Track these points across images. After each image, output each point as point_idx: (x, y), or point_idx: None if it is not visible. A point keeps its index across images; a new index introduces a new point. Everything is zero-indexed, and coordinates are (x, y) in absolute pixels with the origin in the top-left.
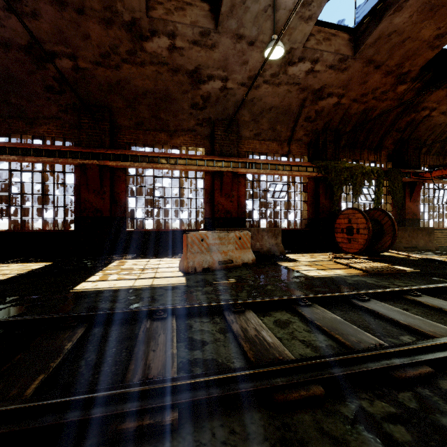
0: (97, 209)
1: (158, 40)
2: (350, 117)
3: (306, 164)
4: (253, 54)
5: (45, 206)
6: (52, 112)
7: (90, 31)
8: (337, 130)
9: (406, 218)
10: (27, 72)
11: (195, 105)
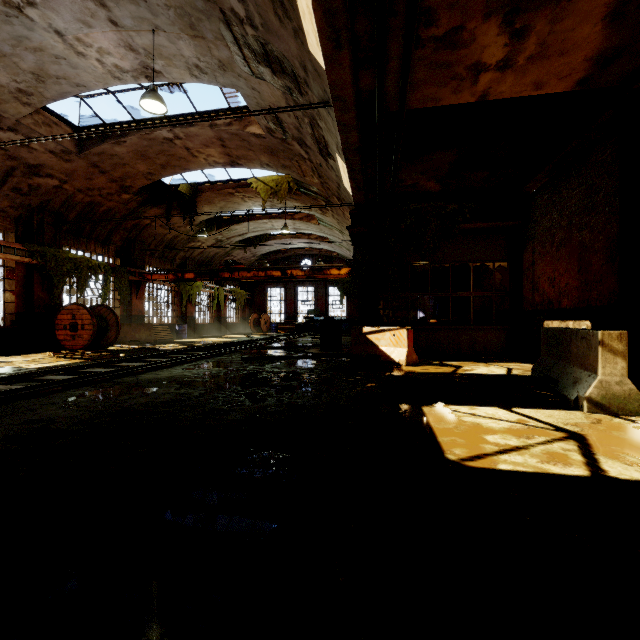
0: None
1: None
2: (75, 204)
3: (16, 246)
4: None
5: None
6: None
7: None
8: (59, 213)
9: (133, 314)
10: None
11: None
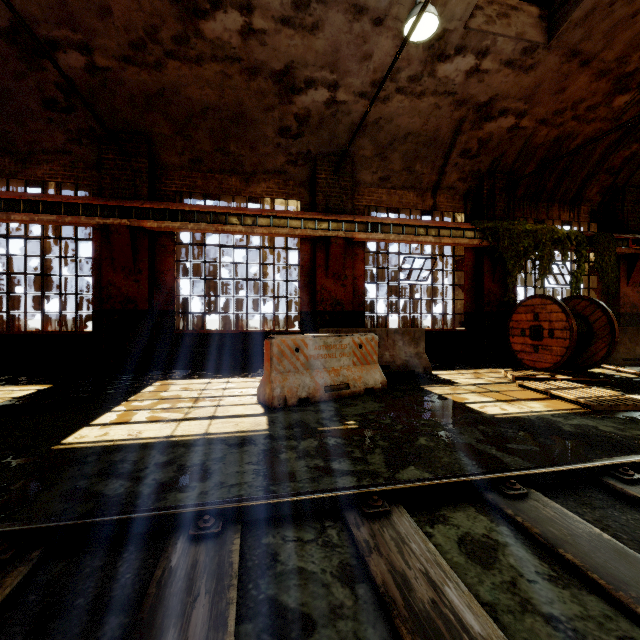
0: (128, 297)
1: (223, 18)
2: (533, 150)
3: (464, 225)
4: (380, 41)
5: (46, 293)
6: (57, 142)
7: (111, 2)
8: (512, 171)
9: (620, 312)
10: (13, 75)
11: (286, 131)
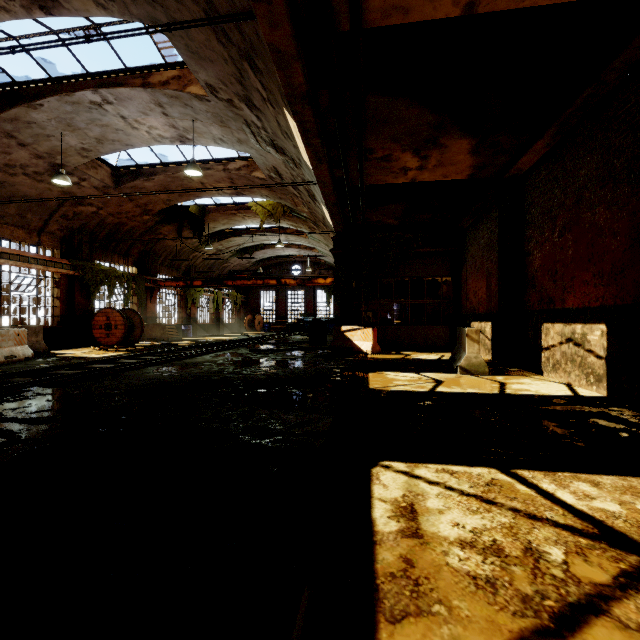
0: None
1: None
2: (106, 225)
3: (64, 261)
4: (20, 151)
5: None
6: None
7: None
8: (93, 232)
9: (148, 316)
10: None
11: None
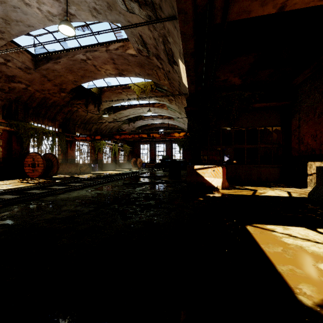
0: None
1: None
2: (35, 98)
3: (1, 120)
4: None
5: None
6: None
7: None
8: (26, 103)
9: (68, 158)
10: None
11: None
